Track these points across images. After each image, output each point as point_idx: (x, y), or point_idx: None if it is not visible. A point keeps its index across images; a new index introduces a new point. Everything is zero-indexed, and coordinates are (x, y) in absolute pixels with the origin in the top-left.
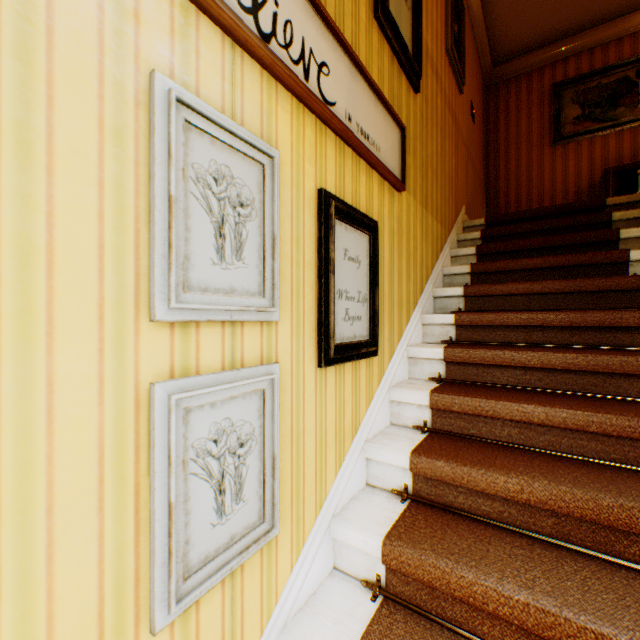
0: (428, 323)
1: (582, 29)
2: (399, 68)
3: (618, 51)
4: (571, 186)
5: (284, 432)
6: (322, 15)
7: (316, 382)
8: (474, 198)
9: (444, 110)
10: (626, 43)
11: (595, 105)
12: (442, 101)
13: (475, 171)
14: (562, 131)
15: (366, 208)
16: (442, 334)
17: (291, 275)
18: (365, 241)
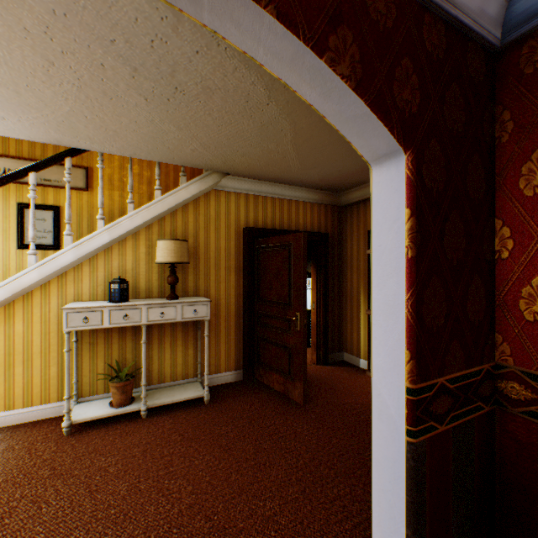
0: None
1: None
2: None
3: None
4: None
5: (0, 262)
6: (15, 158)
7: (18, 253)
8: None
9: None
10: None
11: None
12: None
13: None
14: None
15: (55, 202)
16: None
17: (4, 226)
18: (51, 213)
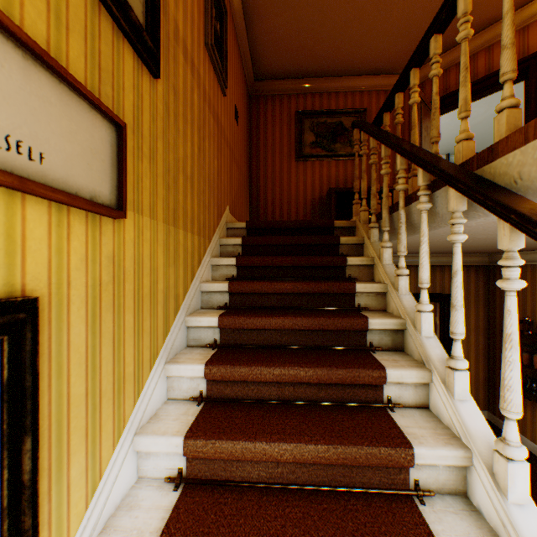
0: (174, 375)
1: (316, 75)
2: (118, 29)
3: (337, 101)
4: (309, 195)
5: None
6: None
7: None
8: (239, 195)
9: (204, 108)
10: (341, 97)
11: (324, 137)
12: (201, 97)
13: (240, 170)
14: (304, 150)
15: None
16: (192, 387)
17: None
18: None
